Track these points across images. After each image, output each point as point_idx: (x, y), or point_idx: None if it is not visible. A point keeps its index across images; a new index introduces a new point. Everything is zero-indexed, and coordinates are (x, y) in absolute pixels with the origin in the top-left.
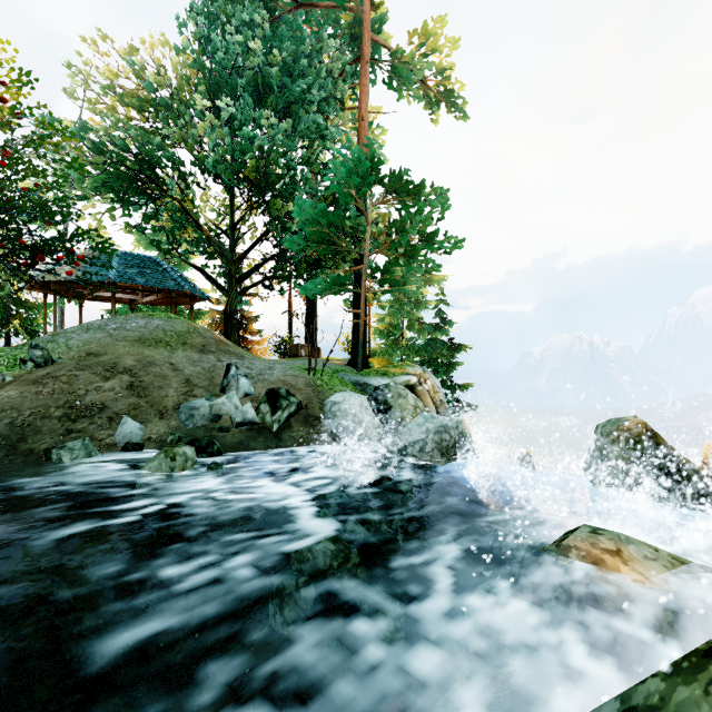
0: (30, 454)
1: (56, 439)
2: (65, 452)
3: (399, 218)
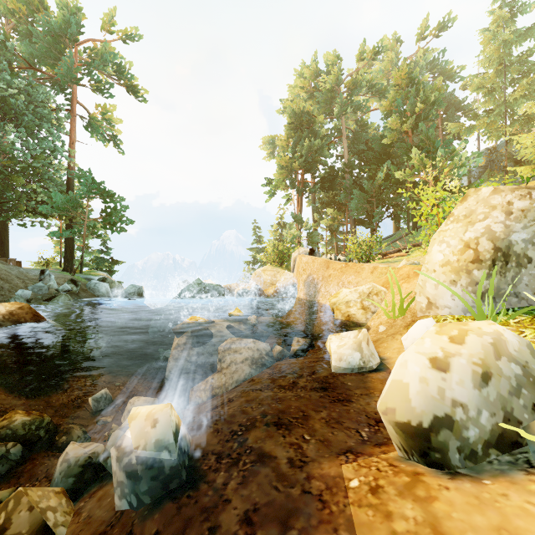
0: (0, 301)
1: (2, 297)
2: (18, 299)
3: (105, 207)
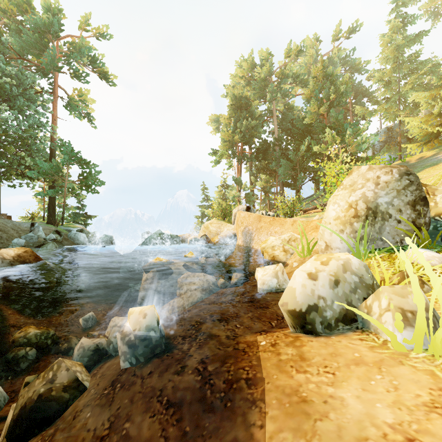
0: (1, 248)
1: (1, 245)
2: (14, 246)
3: (82, 172)
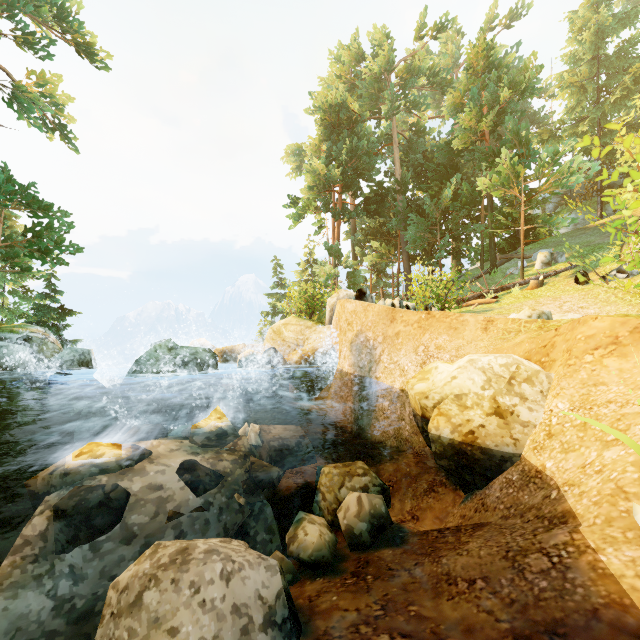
0: None
1: None
2: None
3: (33, 225)
